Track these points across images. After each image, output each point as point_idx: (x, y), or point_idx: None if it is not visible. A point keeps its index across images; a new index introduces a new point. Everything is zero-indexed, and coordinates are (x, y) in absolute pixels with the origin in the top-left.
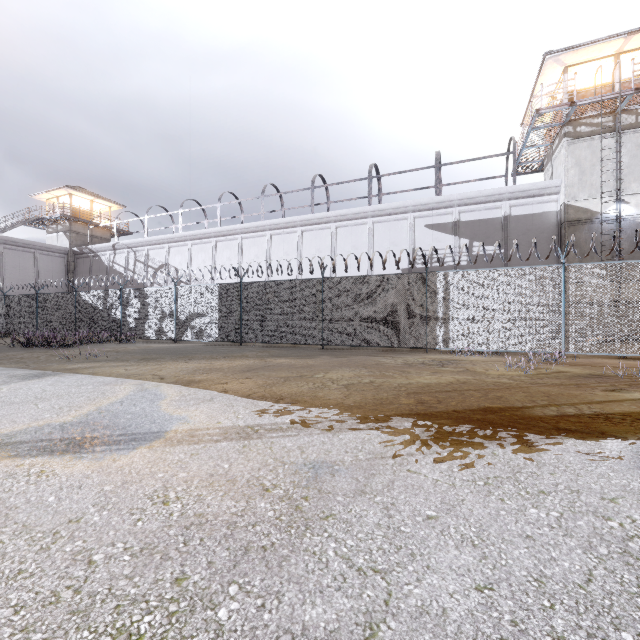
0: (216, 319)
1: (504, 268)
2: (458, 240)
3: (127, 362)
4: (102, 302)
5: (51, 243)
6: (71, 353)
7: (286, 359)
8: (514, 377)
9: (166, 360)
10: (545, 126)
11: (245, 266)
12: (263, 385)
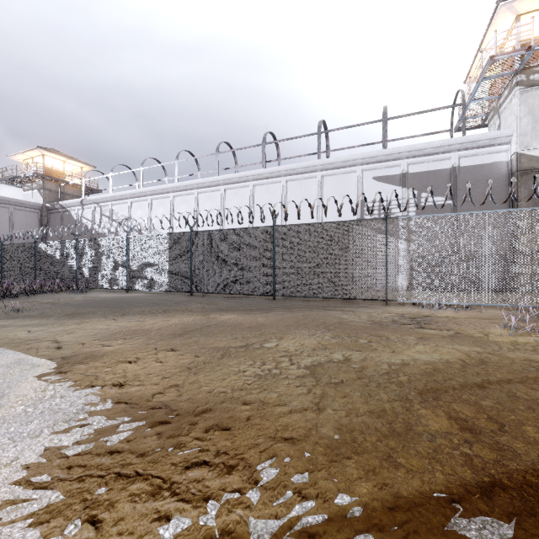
0: (166, 269)
1: (476, 212)
2: (406, 191)
3: (46, 319)
4: (59, 252)
5: (27, 200)
6: (3, 305)
7: (233, 314)
8: (538, 348)
9: (94, 316)
10: (496, 75)
11: (201, 219)
12: (187, 368)
